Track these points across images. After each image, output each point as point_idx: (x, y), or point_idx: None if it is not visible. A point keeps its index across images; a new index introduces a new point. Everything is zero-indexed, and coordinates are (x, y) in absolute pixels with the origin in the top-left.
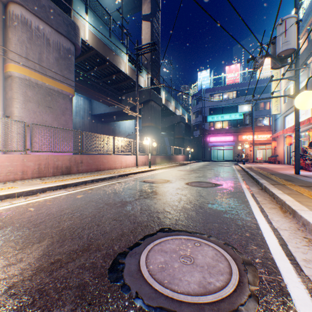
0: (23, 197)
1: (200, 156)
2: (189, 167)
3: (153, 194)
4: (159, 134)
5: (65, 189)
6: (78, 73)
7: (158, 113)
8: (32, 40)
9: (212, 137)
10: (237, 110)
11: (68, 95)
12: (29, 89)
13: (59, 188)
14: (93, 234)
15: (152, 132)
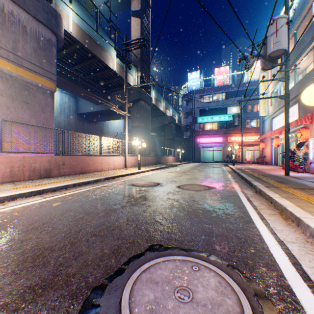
0: None
1: (190, 157)
2: (180, 168)
3: (142, 200)
4: (149, 134)
5: (41, 195)
6: (62, 68)
7: (148, 113)
8: (5, 25)
9: (202, 138)
10: (226, 112)
11: (49, 90)
12: (0, 81)
13: (33, 195)
14: (64, 258)
15: (142, 132)
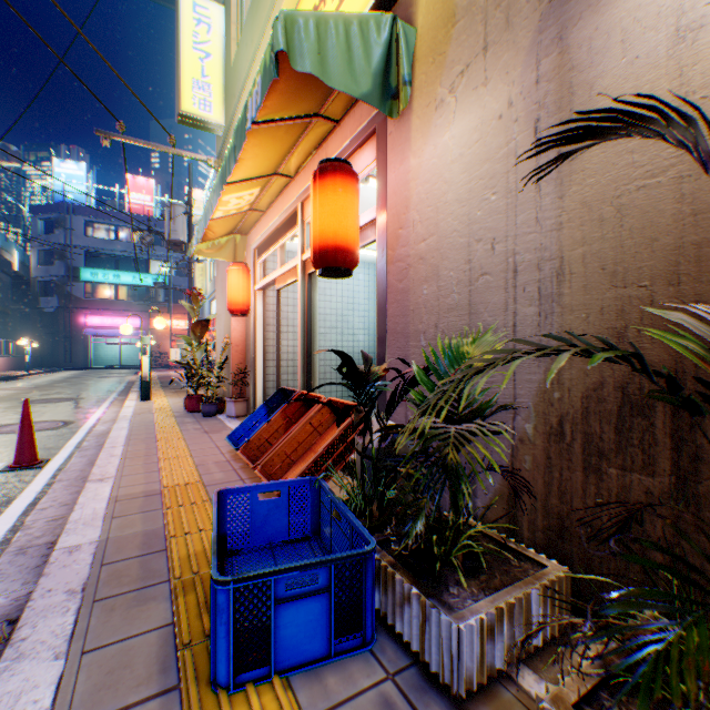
0: None
1: (62, 359)
2: (30, 383)
3: None
4: None
5: None
6: None
7: None
8: None
9: (95, 316)
10: (150, 269)
11: None
12: None
13: None
14: None
15: None
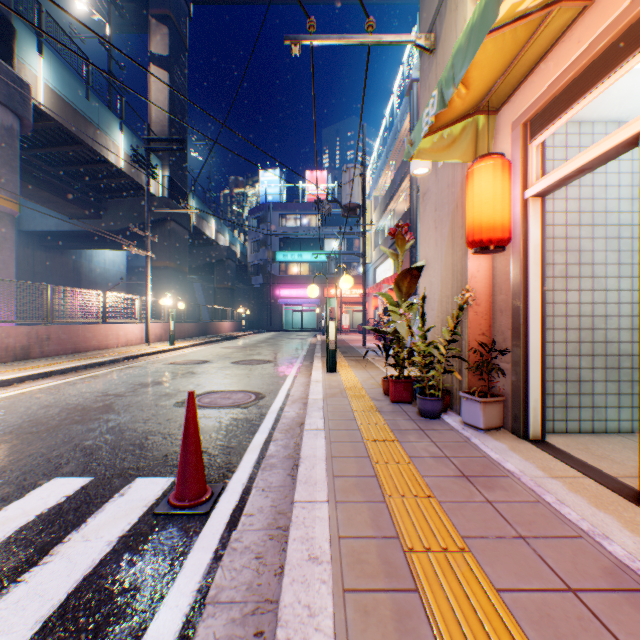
0: None
1: (264, 323)
2: (242, 342)
3: (191, 374)
4: (186, 282)
5: (51, 378)
6: None
7: (184, 243)
8: None
9: (285, 289)
10: (323, 247)
11: (10, 213)
12: None
13: (42, 377)
14: (147, 398)
15: (173, 279)
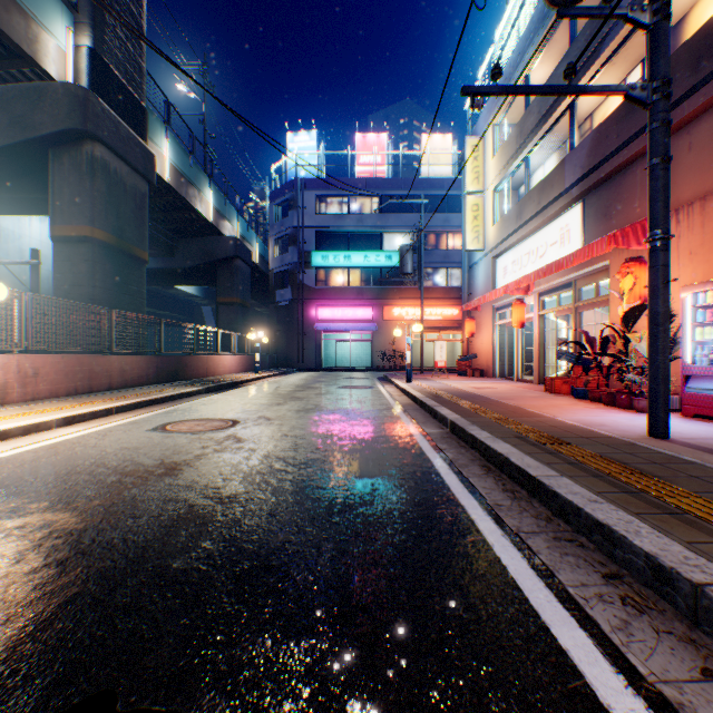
0: None
1: (294, 358)
2: (240, 399)
3: None
4: (140, 277)
5: None
6: None
7: (134, 199)
8: None
9: (325, 307)
10: (381, 244)
11: None
12: None
13: None
14: None
15: (102, 264)
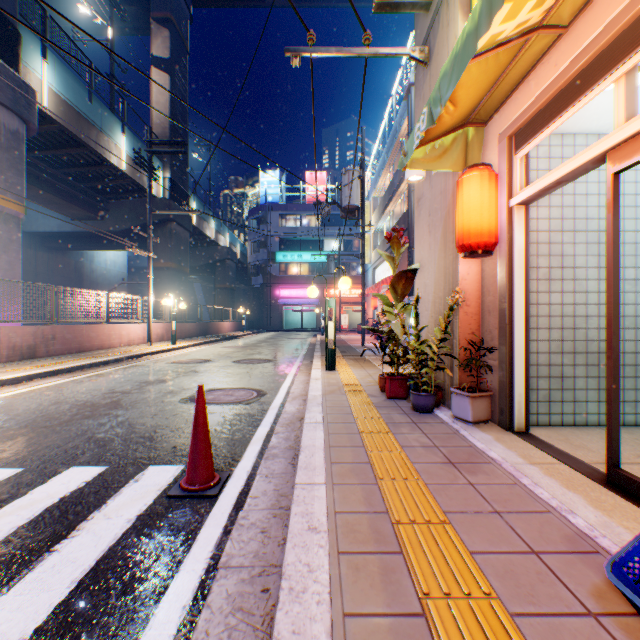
0: (8, 387)
1: (264, 323)
2: (243, 342)
3: (194, 373)
4: (186, 282)
5: (58, 376)
6: None
7: (185, 244)
8: None
9: (285, 289)
10: (322, 247)
11: (16, 215)
12: None
13: (49, 376)
14: (153, 395)
15: (174, 279)
